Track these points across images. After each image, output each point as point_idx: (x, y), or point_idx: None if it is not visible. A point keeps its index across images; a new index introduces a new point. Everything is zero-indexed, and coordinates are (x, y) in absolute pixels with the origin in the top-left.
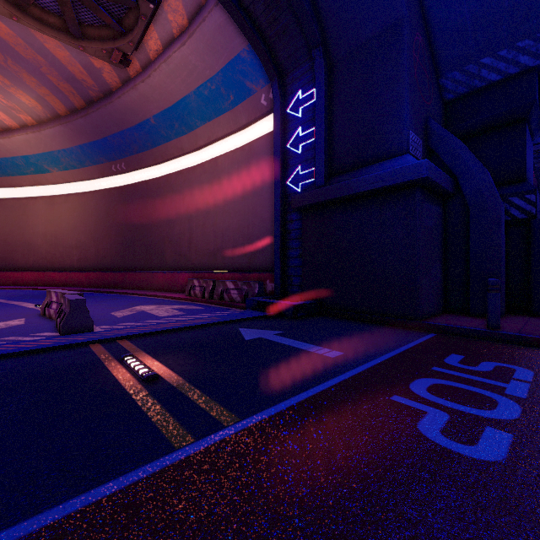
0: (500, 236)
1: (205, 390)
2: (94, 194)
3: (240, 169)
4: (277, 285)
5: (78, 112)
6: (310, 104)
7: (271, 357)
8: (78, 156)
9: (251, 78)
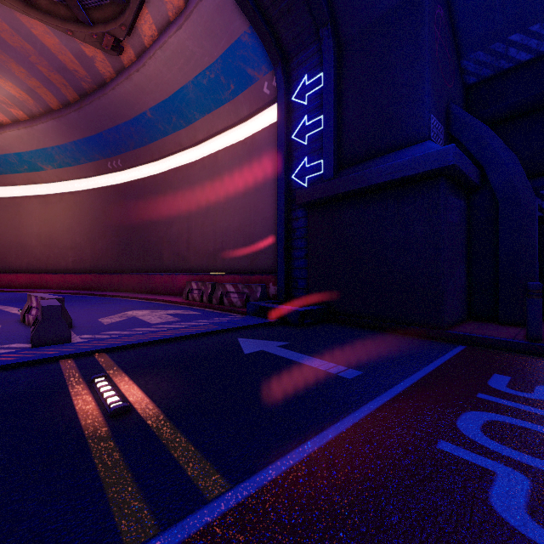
0: (535, 233)
1: (187, 430)
2: (90, 193)
3: (242, 164)
4: (280, 288)
5: (71, 106)
6: (318, 90)
7: (274, 378)
8: (73, 153)
9: (252, 65)
